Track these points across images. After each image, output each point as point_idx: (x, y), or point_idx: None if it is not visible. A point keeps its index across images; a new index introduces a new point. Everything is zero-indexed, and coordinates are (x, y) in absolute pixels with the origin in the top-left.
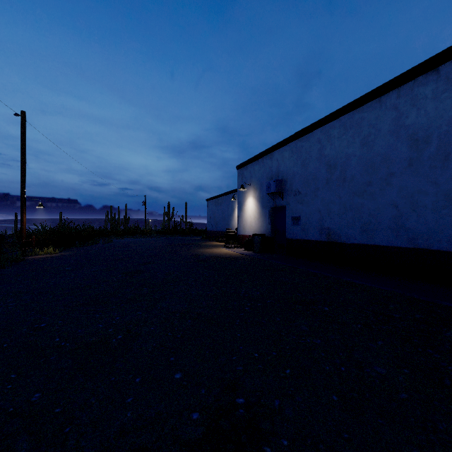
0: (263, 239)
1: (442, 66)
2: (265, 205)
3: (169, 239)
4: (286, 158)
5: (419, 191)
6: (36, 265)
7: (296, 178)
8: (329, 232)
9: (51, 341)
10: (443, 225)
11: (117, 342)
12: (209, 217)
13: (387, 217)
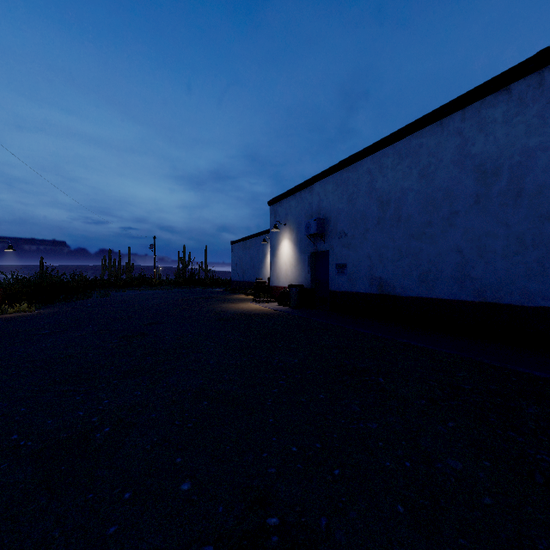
0: (302, 291)
1: (514, 84)
2: (303, 249)
3: (185, 291)
4: (329, 192)
5: (488, 234)
6: (1, 328)
7: (342, 216)
8: (381, 283)
9: (5, 439)
10: (515, 275)
11: (102, 437)
12: (235, 264)
13: (450, 265)
